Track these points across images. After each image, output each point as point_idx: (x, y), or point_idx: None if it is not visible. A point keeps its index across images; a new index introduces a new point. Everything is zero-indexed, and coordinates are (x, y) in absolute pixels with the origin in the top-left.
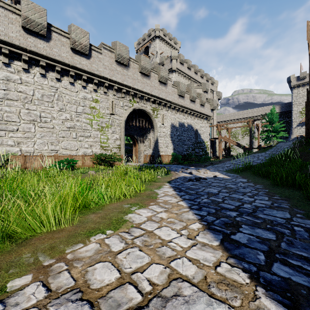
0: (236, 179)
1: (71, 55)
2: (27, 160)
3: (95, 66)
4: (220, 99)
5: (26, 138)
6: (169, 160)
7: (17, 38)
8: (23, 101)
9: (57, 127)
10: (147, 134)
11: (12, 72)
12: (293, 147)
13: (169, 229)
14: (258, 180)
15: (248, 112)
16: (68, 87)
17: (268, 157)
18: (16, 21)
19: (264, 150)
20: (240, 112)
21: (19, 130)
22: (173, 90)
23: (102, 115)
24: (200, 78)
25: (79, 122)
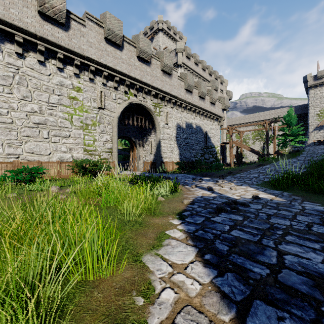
0: (300, 204)
1: (39, 23)
2: None
3: (75, 42)
4: (230, 99)
5: None
6: (174, 167)
7: None
8: None
9: (18, 121)
10: (147, 136)
11: None
12: None
13: None
14: None
15: (260, 115)
16: (35, 67)
17: (306, 164)
18: None
19: (293, 156)
20: (250, 115)
21: None
22: (179, 83)
23: (87, 108)
24: (208, 76)
25: (52, 117)
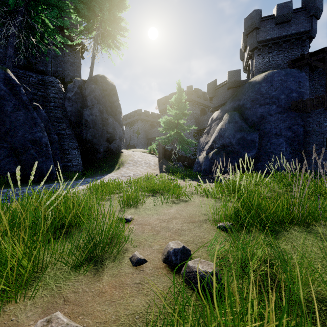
0: None
1: None
2: None
3: None
4: None
5: None
6: None
7: None
8: None
9: None
10: None
11: None
12: None
13: None
14: None
15: None
16: None
17: None
18: None
19: None
20: None
21: None
22: None
23: None
24: None
25: None
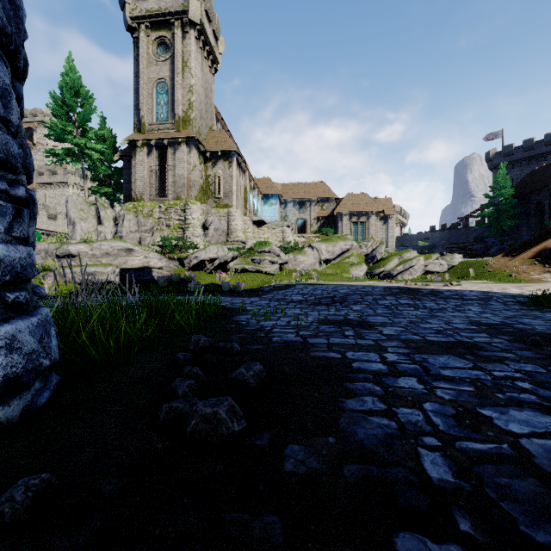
0: None
1: None
2: None
3: None
4: None
5: None
6: None
7: None
8: None
9: None
10: None
11: None
12: None
13: None
14: None
15: None
16: None
17: None
18: None
19: None
20: None
21: None
22: (64, 222)
23: None
24: None
25: None
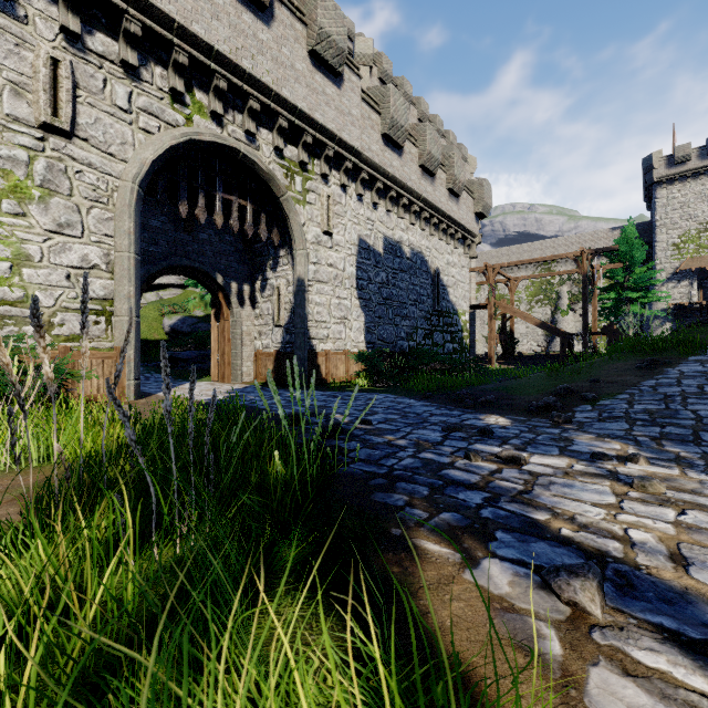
0: None
1: None
2: None
3: None
4: None
5: None
6: (351, 369)
7: None
8: None
9: None
10: (268, 271)
11: None
12: None
13: None
14: None
15: (545, 246)
16: None
17: None
18: None
19: None
20: (523, 245)
21: None
22: (365, 112)
23: None
24: None
25: None
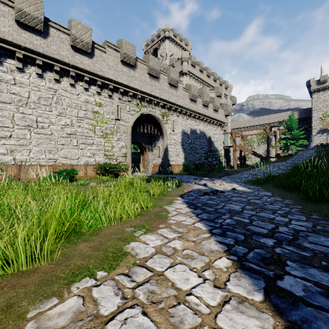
0: (259, 192)
1: (71, 54)
2: (22, 170)
3: (98, 66)
4: (234, 104)
5: (20, 146)
6: (180, 170)
7: (10, 33)
8: (17, 105)
9: (56, 133)
10: (156, 142)
11: (4, 72)
12: (317, 155)
13: (187, 268)
14: (285, 194)
15: (264, 119)
16: (68, 89)
17: (290, 166)
18: (8, 14)
19: (284, 159)
20: (255, 118)
21: (13, 137)
22: (184, 94)
23: (107, 120)
24: (213, 82)
25: (80, 128)
